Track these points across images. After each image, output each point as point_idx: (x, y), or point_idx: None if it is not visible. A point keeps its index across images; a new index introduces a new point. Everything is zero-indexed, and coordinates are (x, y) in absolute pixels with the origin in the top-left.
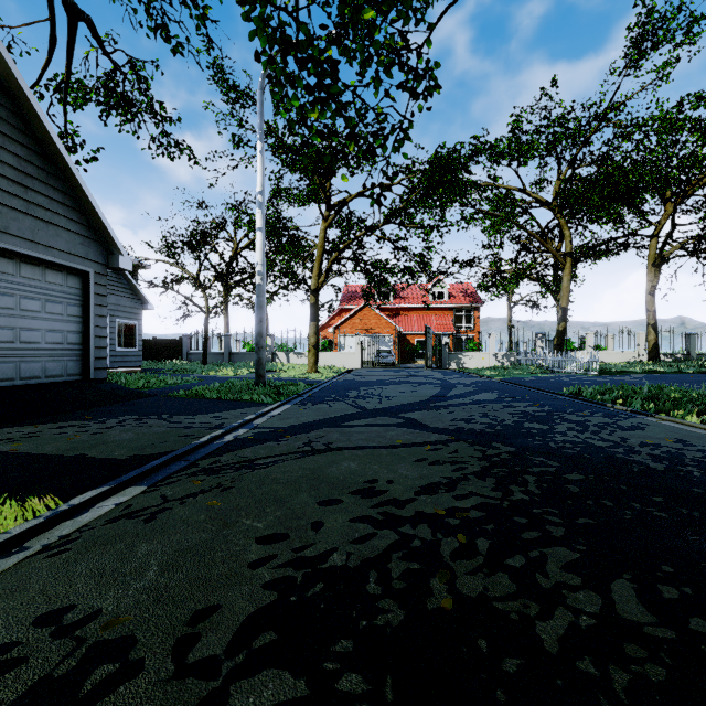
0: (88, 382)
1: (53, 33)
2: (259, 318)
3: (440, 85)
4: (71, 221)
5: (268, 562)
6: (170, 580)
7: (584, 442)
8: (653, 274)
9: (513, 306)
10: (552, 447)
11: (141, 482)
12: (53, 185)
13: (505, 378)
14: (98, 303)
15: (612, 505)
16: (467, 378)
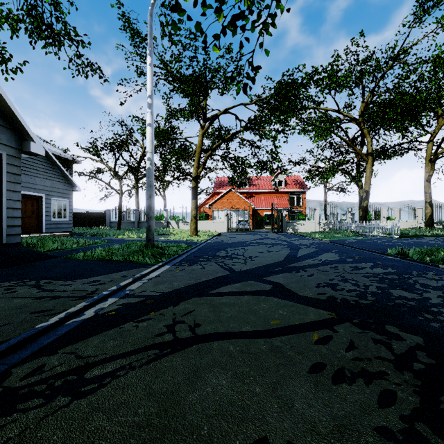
0: None
1: None
2: (149, 194)
3: None
4: None
5: None
6: None
7: None
8: (429, 167)
9: (327, 191)
10: None
11: None
12: None
13: (332, 240)
14: (11, 181)
15: None
16: (304, 240)
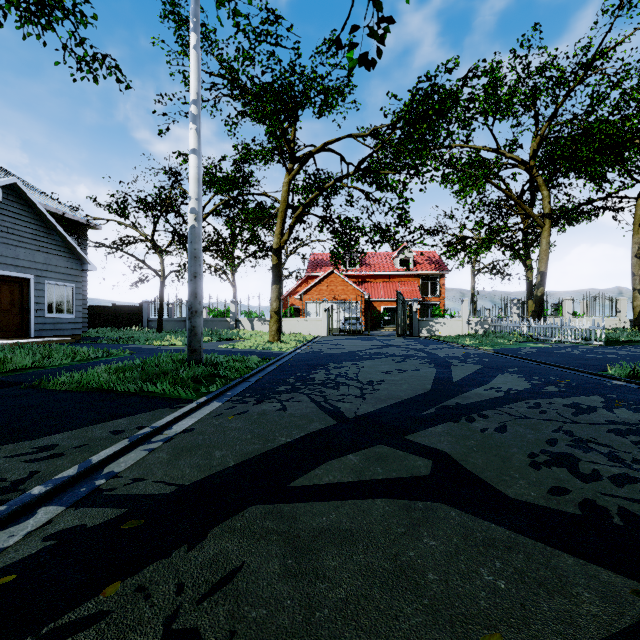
0: None
1: None
2: (193, 272)
3: None
4: None
5: None
6: None
7: None
8: None
9: (477, 273)
10: None
11: None
12: None
13: (497, 349)
14: None
15: None
16: (452, 349)
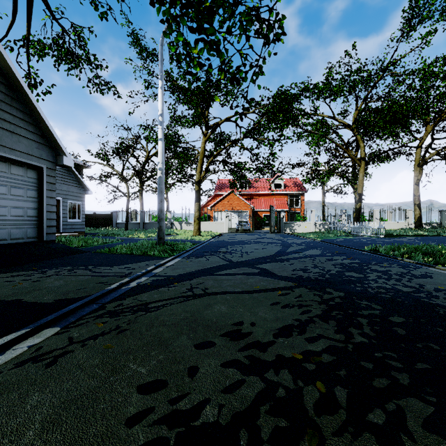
0: (41, 242)
1: (15, 1)
2: (160, 199)
3: (285, 33)
4: (29, 132)
5: (145, 417)
6: (45, 444)
7: (393, 288)
8: (418, 171)
9: (325, 192)
10: (370, 292)
11: (57, 324)
12: (16, 107)
13: (323, 239)
14: (49, 189)
15: (439, 349)
16: (298, 239)
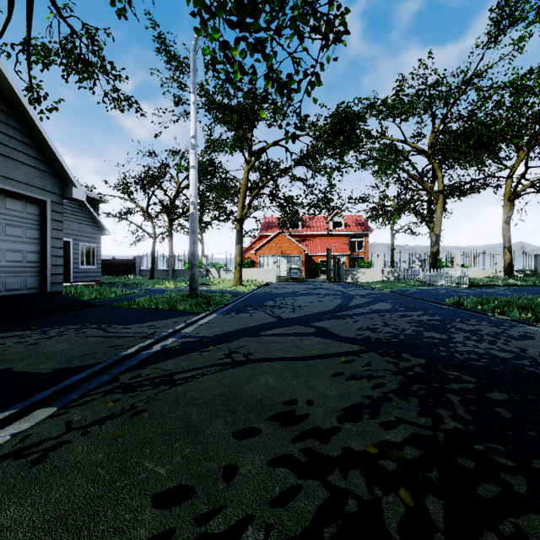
0: (44, 294)
1: None
2: (192, 240)
3: (348, 31)
4: (29, 157)
5: None
6: None
7: (487, 353)
8: (508, 207)
9: (395, 233)
10: (459, 358)
11: (54, 402)
12: (12, 125)
13: (393, 290)
14: (55, 228)
15: None
16: (362, 290)
